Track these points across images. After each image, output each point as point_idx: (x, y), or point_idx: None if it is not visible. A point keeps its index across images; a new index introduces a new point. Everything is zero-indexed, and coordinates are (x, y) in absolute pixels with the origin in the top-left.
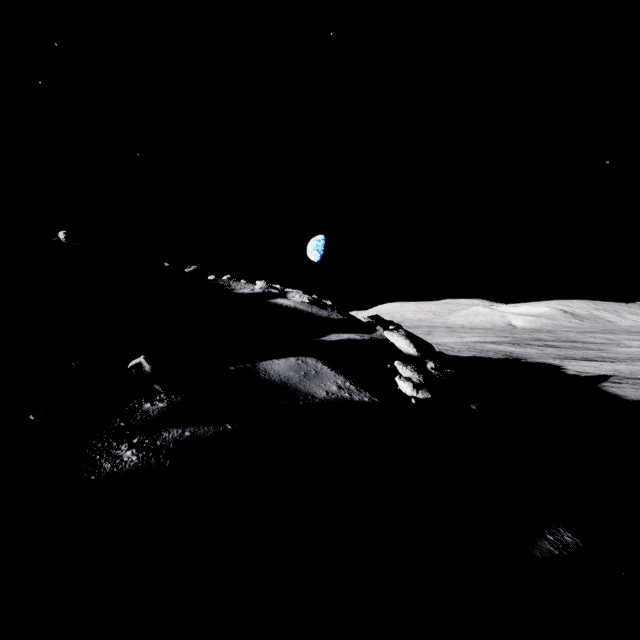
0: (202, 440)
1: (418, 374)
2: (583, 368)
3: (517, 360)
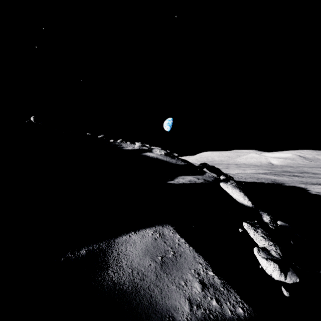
0: None
1: (273, 243)
2: (320, 190)
3: (279, 184)
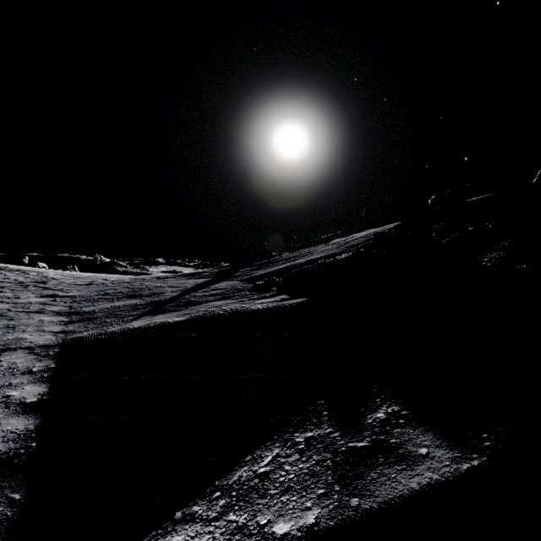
0: None
1: None
2: None
3: None
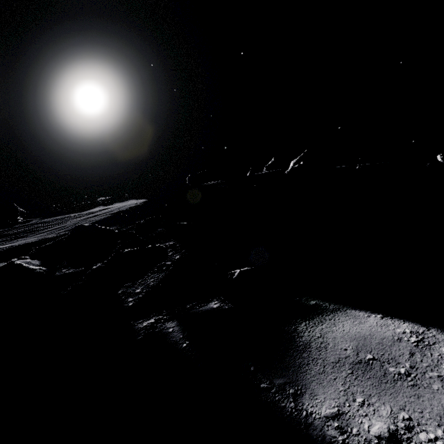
0: (164, 339)
1: None
2: None
3: None
